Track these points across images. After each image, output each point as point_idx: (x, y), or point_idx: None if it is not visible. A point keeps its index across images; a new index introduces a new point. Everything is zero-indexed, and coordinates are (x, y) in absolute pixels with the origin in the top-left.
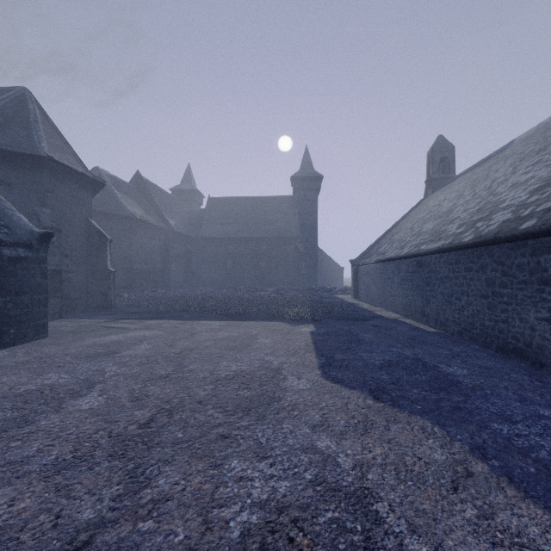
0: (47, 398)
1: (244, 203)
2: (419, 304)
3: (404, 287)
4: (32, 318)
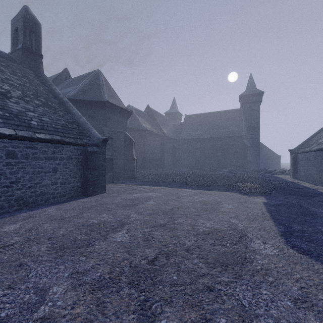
0: (101, 229)
1: (206, 116)
2: None
3: None
4: (99, 182)
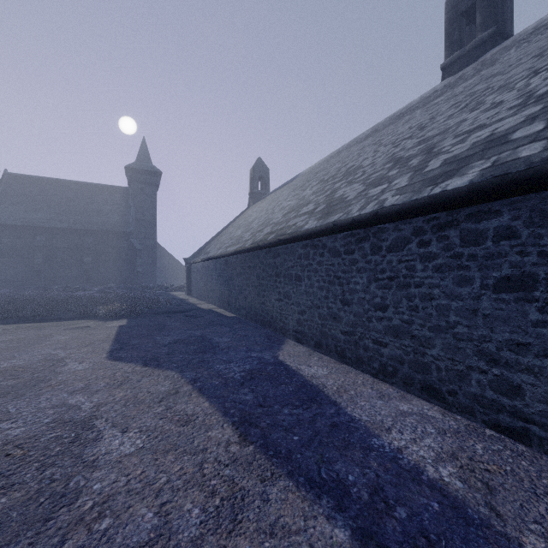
0: None
1: (61, 187)
2: (227, 295)
3: (219, 283)
4: None
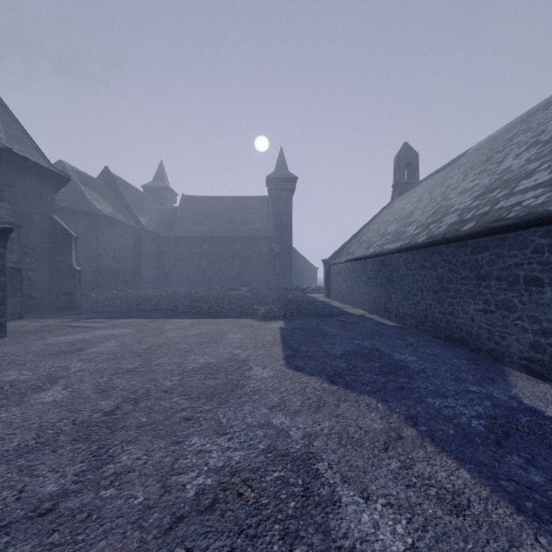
0: (7, 393)
1: (218, 202)
2: (382, 300)
3: (369, 285)
4: None
